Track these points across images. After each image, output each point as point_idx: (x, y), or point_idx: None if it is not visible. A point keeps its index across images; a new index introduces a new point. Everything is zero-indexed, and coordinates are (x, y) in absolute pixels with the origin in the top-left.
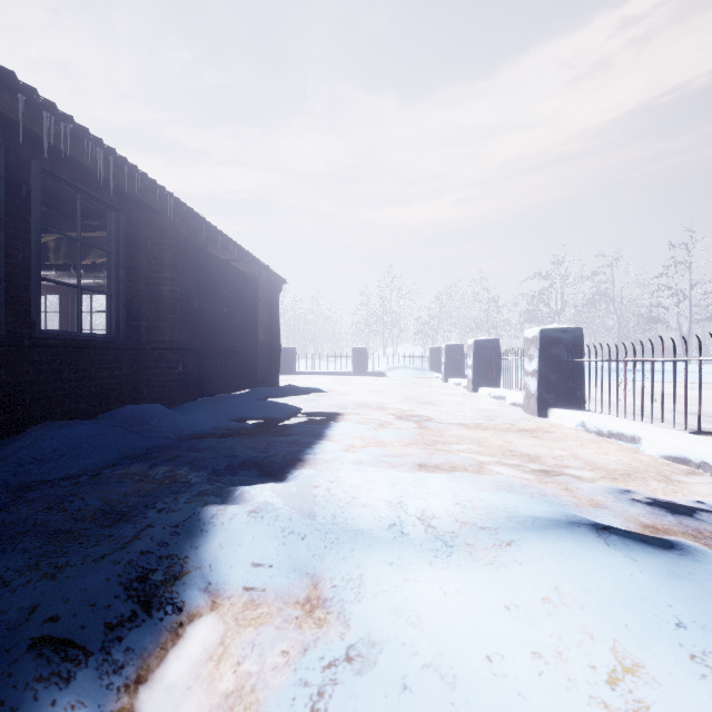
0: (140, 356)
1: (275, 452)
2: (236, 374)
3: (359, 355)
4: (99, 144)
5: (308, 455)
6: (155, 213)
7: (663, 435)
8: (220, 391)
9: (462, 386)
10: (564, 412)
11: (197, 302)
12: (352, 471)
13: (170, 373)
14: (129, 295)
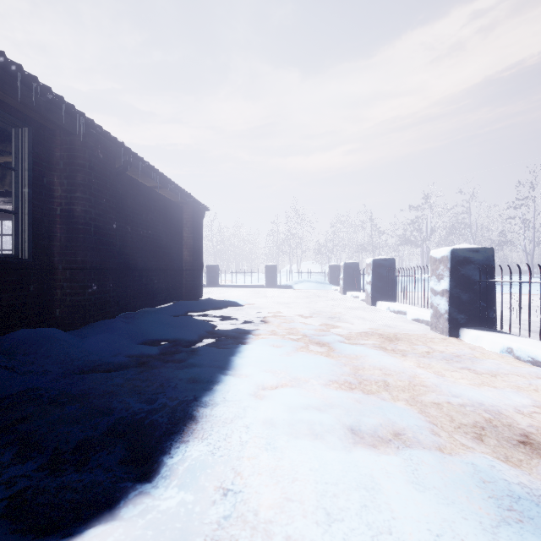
0: (52, 276)
1: (164, 403)
2: (161, 289)
3: (271, 271)
4: None
5: (204, 410)
6: (67, 133)
7: None
8: (145, 305)
9: (360, 299)
10: (482, 334)
11: (115, 223)
12: (259, 452)
13: (83, 292)
14: (38, 214)
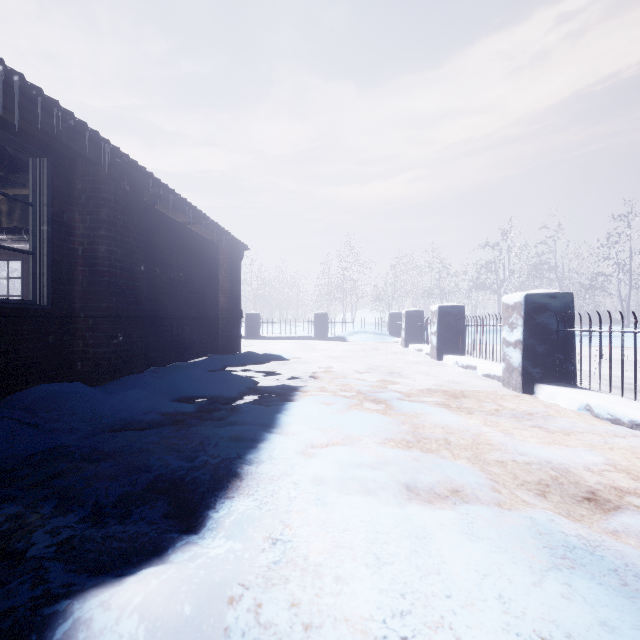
0: (72, 325)
1: (205, 460)
2: (194, 341)
3: (321, 320)
4: (5, 69)
5: (249, 468)
6: (89, 162)
7: None
8: (176, 359)
9: (424, 352)
10: (558, 390)
11: (143, 264)
12: (308, 507)
13: (108, 343)
14: (57, 255)
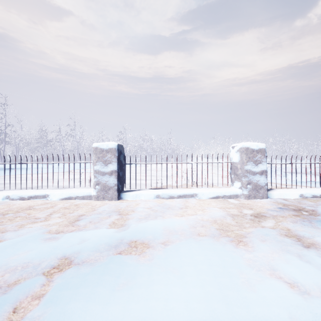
0: None
1: None
2: None
3: None
4: None
5: None
6: None
7: (204, 190)
8: None
9: None
10: (139, 193)
11: None
12: None
13: None
14: None
